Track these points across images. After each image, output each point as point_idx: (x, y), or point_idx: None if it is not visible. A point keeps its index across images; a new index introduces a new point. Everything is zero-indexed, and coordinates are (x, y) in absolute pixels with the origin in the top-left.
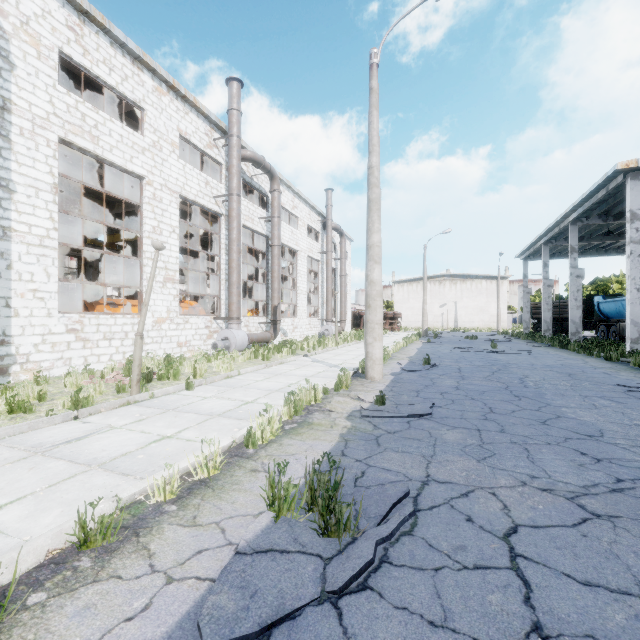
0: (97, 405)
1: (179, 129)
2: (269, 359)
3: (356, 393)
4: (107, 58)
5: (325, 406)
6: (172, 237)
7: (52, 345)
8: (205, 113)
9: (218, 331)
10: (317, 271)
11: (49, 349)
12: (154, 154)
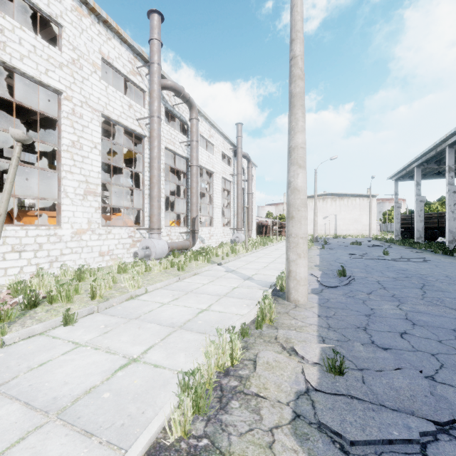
0: None
1: (101, 52)
2: (184, 269)
3: (285, 334)
4: None
5: (248, 383)
6: (93, 152)
7: None
8: (128, 41)
9: (141, 240)
10: (229, 190)
11: None
12: (73, 71)
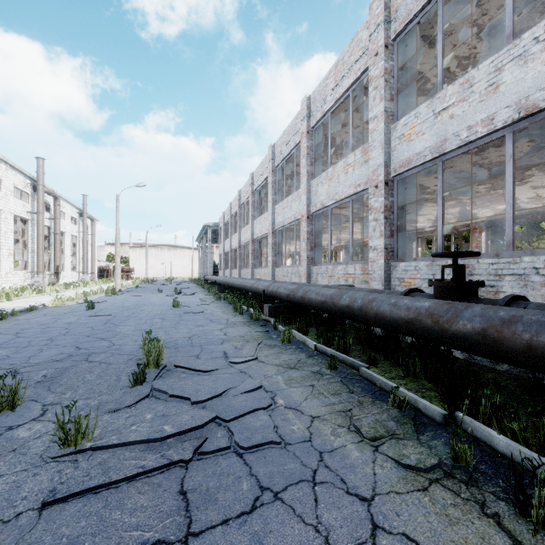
0: (45, 293)
1: (14, 183)
2: (69, 289)
3: None
4: None
5: None
6: (11, 234)
7: None
8: (25, 173)
9: (28, 278)
10: (76, 243)
11: None
12: (5, 198)
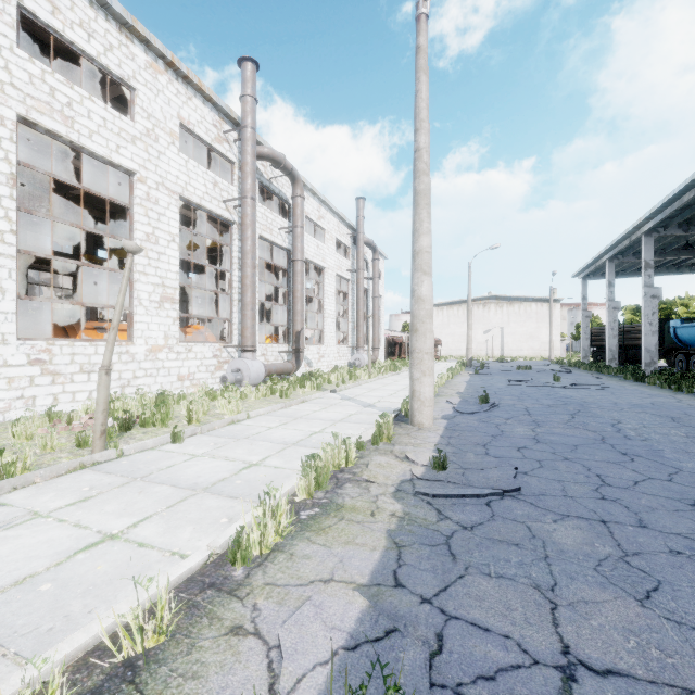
0: (28, 473)
1: (180, 117)
2: (289, 396)
3: (402, 448)
4: (85, 21)
5: (361, 473)
6: (171, 247)
7: (8, 380)
8: (213, 99)
9: (229, 361)
10: (347, 292)
11: (4, 386)
12: (148, 145)
